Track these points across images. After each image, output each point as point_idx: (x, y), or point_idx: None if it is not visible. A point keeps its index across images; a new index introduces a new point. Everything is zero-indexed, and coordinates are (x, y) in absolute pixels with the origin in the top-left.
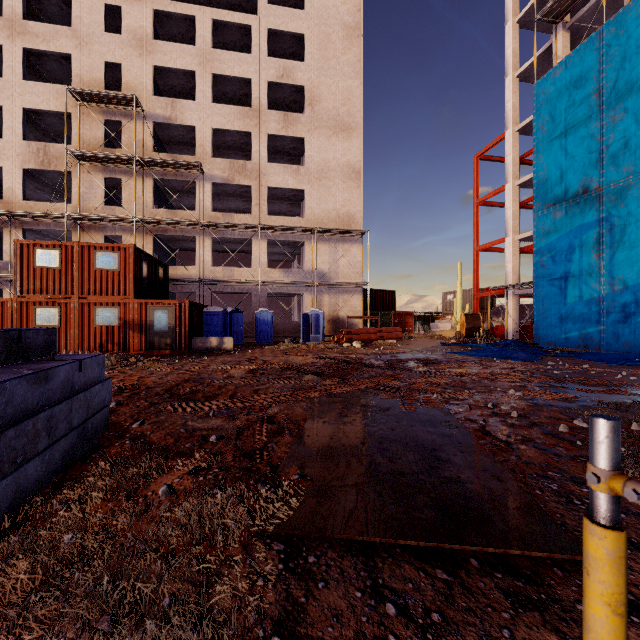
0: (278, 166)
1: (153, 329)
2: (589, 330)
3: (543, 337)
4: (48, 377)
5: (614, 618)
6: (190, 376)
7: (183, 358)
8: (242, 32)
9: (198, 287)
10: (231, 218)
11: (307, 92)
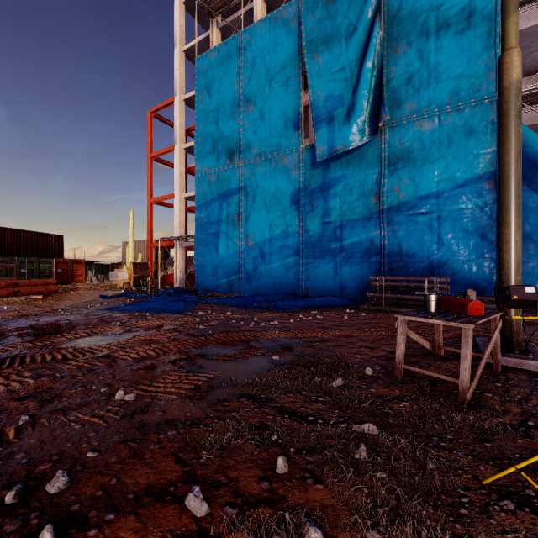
0: None
1: None
2: (233, 277)
3: (202, 284)
4: None
5: None
6: None
7: None
8: None
9: None
10: None
11: None
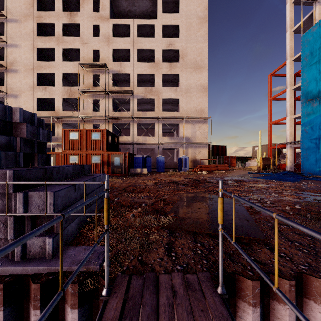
0: (167, 88)
1: (114, 165)
2: None
3: (306, 170)
4: (95, 180)
5: (220, 212)
6: (131, 184)
7: (126, 177)
8: (150, 28)
9: (131, 146)
10: (145, 114)
11: (180, 52)
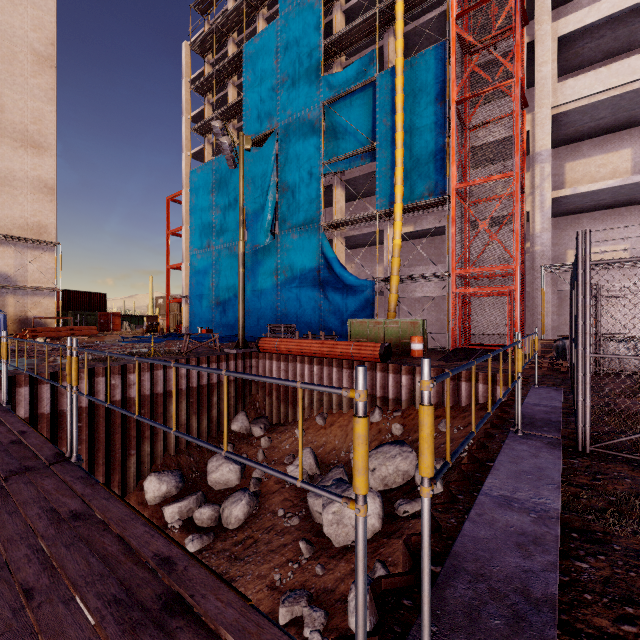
0: None
1: None
2: (210, 326)
3: (193, 330)
4: None
5: None
6: None
7: None
8: None
9: None
10: None
11: None
